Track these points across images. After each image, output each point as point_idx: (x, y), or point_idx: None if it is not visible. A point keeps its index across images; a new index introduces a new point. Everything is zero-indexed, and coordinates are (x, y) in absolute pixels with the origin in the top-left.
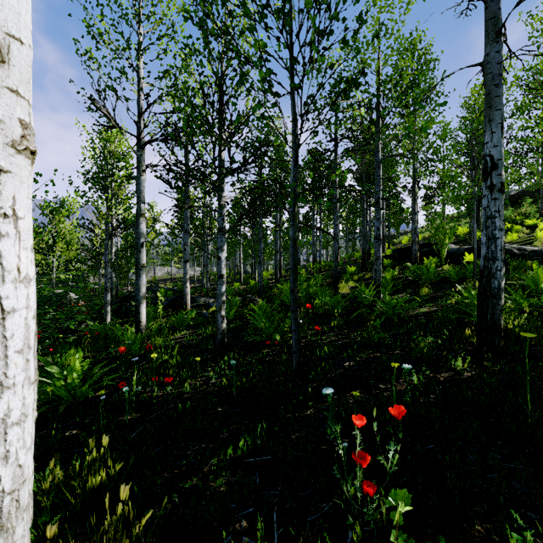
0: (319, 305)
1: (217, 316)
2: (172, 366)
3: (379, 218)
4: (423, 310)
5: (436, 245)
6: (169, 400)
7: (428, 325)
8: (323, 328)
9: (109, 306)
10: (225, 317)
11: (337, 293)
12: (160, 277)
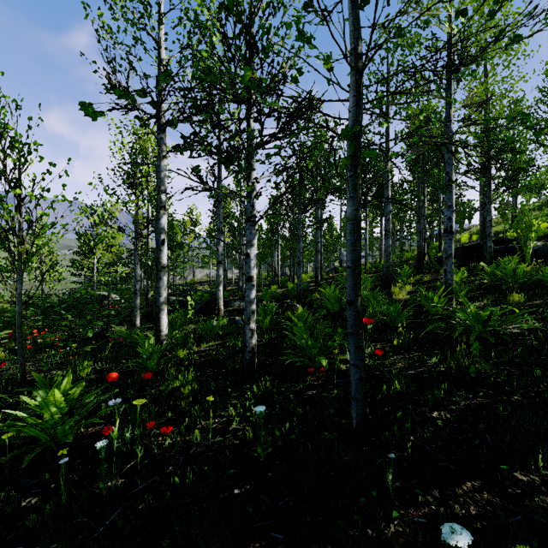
0: (373, 315)
1: (245, 330)
2: (185, 397)
3: (451, 205)
4: (524, 325)
5: (518, 241)
6: (169, 457)
7: (545, 350)
8: (383, 347)
9: (138, 310)
10: (255, 331)
11: (391, 299)
12: (200, 279)
